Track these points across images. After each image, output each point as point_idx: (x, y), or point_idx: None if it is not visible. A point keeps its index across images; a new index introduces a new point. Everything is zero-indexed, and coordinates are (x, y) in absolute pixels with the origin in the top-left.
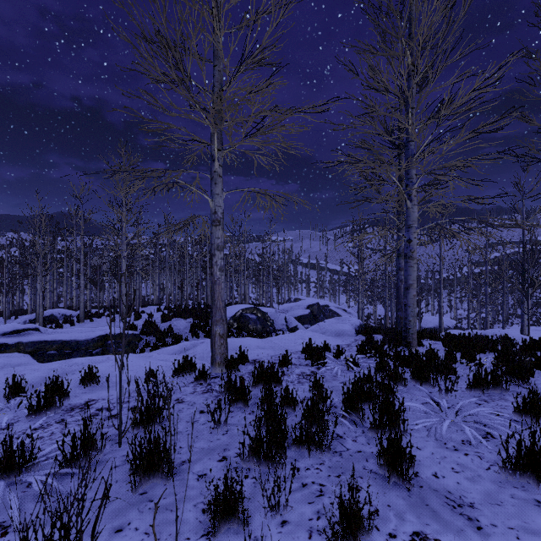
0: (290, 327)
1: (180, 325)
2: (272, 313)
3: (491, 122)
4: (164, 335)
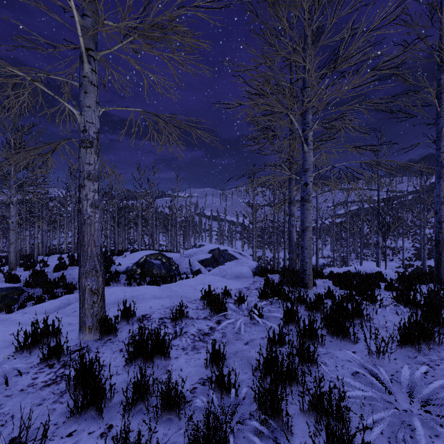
0: (194, 270)
1: (76, 274)
2: (177, 258)
3: (392, 58)
4: (53, 286)
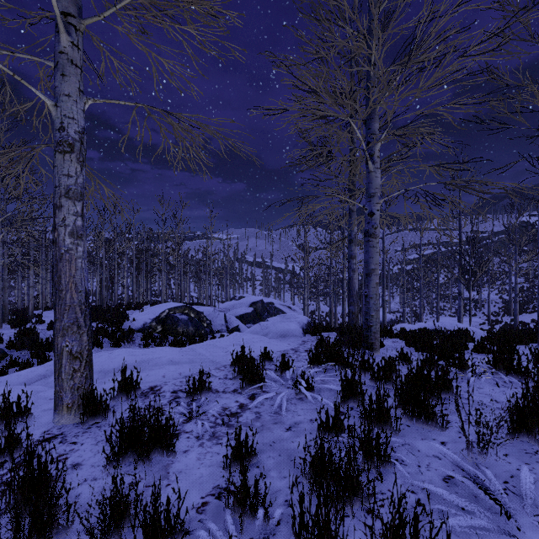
0: (230, 328)
1: None
2: (210, 312)
3: (489, 38)
4: (44, 347)
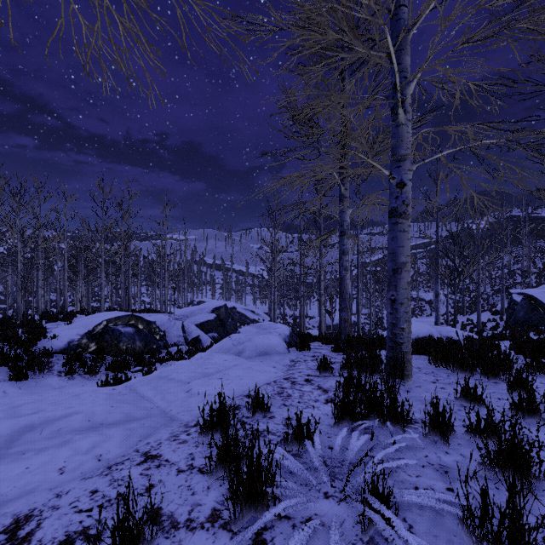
0: (189, 339)
1: None
2: (164, 321)
3: None
4: None
